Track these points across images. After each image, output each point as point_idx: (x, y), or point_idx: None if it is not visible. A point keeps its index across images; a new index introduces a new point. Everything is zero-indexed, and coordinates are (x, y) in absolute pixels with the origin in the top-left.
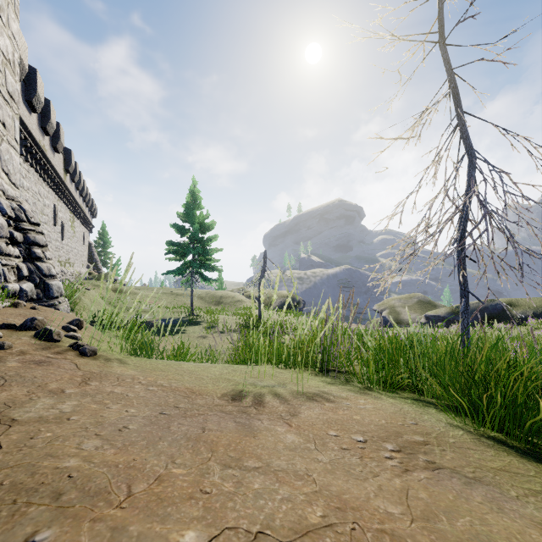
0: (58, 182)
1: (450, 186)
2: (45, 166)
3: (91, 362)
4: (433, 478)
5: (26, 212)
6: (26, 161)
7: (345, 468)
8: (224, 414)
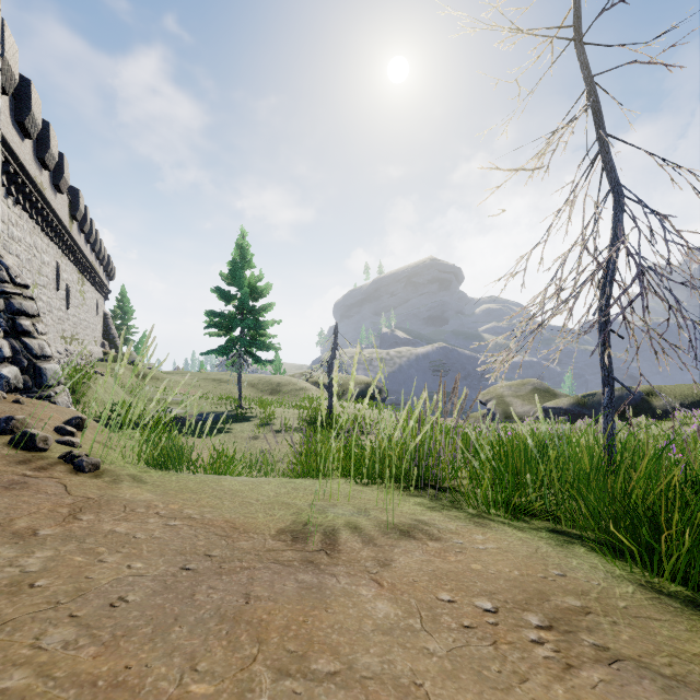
0: (62, 232)
1: (590, 235)
2: (43, 210)
3: (88, 481)
4: (612, 680)
5: (9, 270)
6: (17, 203)
7: (474, 667)
8: (281, 566)
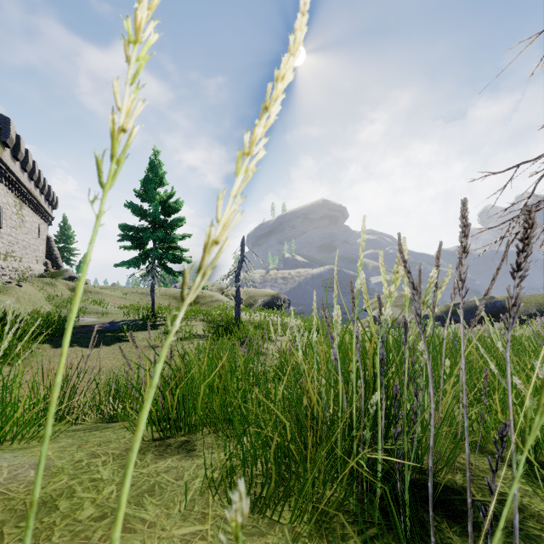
0: None
1: None
2: None
3: None
4: None
5: None
6: None
7: None
8: None
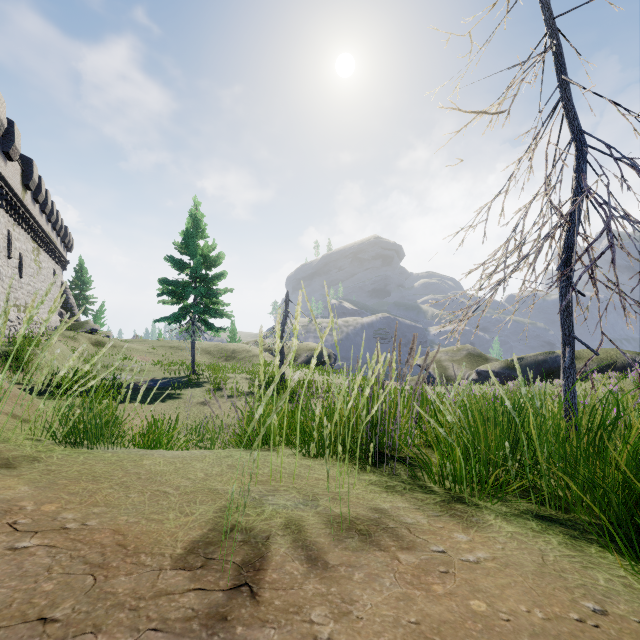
0: (13, 200)
1: (556, 183)
2: None
3: None
4: None
5: None
6: None
7: None
8: (165, 639)
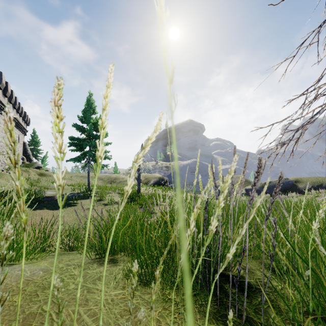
0: None
1: None
2: None
3: None
4: None
5: None
6: None
7: None
8: None
